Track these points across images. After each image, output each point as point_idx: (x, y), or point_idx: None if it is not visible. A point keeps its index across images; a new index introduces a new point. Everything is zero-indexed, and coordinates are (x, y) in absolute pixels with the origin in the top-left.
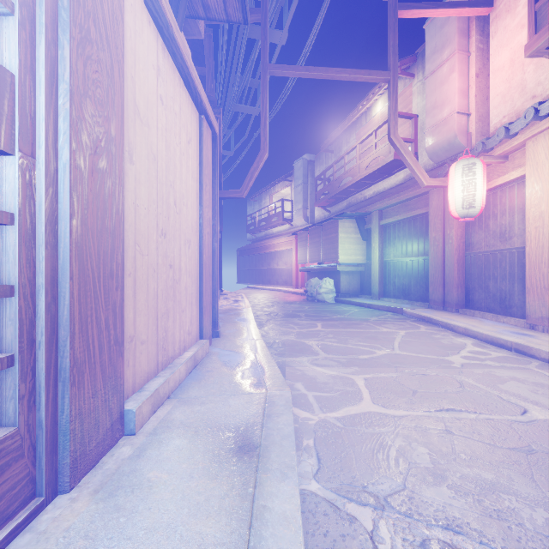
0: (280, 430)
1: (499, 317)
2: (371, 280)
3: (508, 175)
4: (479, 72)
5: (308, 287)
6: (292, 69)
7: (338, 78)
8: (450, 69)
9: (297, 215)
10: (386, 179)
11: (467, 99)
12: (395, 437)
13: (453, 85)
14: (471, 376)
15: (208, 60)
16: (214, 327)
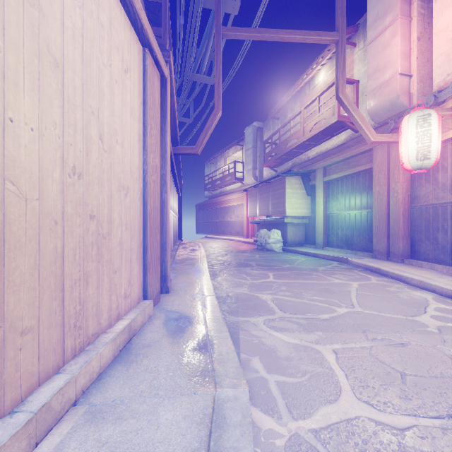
0: None
1: (451, 269)
2: (314, 232)
3: None
4: (420, 36)
5: (258, 238)
6: (244, 31)
7: (288, 40)
8: (393, 33)
9: (247, 175)
10: (328, 140)
11: (408, 62)
12: None
13: (395, 48)
14: None
15: (163, 21)
16: (164, 282)
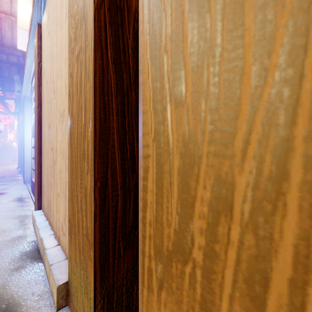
0: None
1: None
2: None
3: None
4: None
5: None
6: None
7: None
8: None
9: None
10: None
11: None
12: None
13: None
14: None
15: None
16: None
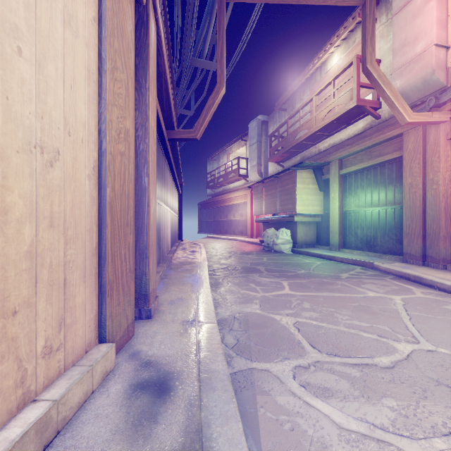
0: None
1: None
2: (328, 231)
3: None
4: None
5: (264, 238)
6: None
7: (304, 1)
8: None
9: (252, 171)
10: (343, 130)
11: (445, 31)
12: None
13: (430, 15)
14: None
15: None
16: (144, 302)
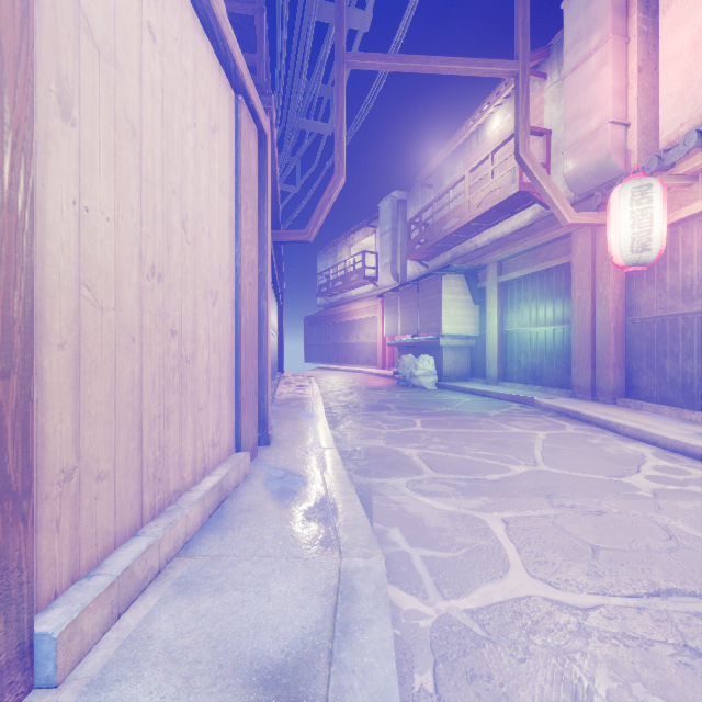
0: (366, 672)
1: (683, 412)
2: (485, 359)
3: (698, 203)
4: (642, 65)
5: (399, 368)
6: (378, 58)
7: (444, 71)
8: (601, 61)
9: (383, 272)
10: (506, 221)
11: (624, 104)
12: (592, 665)
13: (605, 83)
14: (678, 515)
15: (258, 44)
16: (263, 429)
